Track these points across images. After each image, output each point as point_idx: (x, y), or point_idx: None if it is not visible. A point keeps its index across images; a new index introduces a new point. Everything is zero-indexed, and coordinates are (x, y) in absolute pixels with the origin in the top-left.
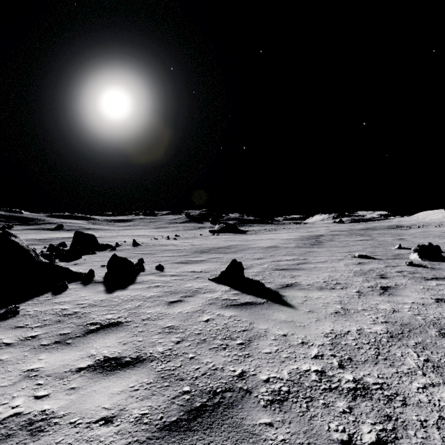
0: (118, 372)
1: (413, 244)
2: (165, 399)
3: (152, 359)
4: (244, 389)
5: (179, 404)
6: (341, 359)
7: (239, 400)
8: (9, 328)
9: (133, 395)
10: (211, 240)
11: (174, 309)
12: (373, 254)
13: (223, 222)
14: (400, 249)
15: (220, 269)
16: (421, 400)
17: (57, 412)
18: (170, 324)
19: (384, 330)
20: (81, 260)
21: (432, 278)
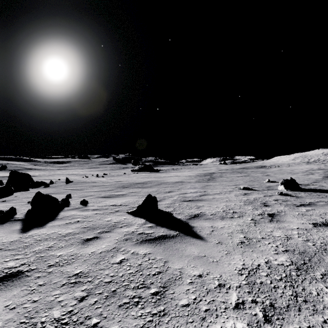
0: None
1: (276, 178)
2: None
3: None
4: None
5: None
6: (263, 307)
7: None
8: None
9: None
10: (132, 177)
11: (88, 248)
12: (252, 187)
13: (142, 163)
14: (269, 182)
15: (138, 202)
16: None
17: None
18: (78, 270)
19: (288, 261)
20: (10, 197)
21: (300, 205)
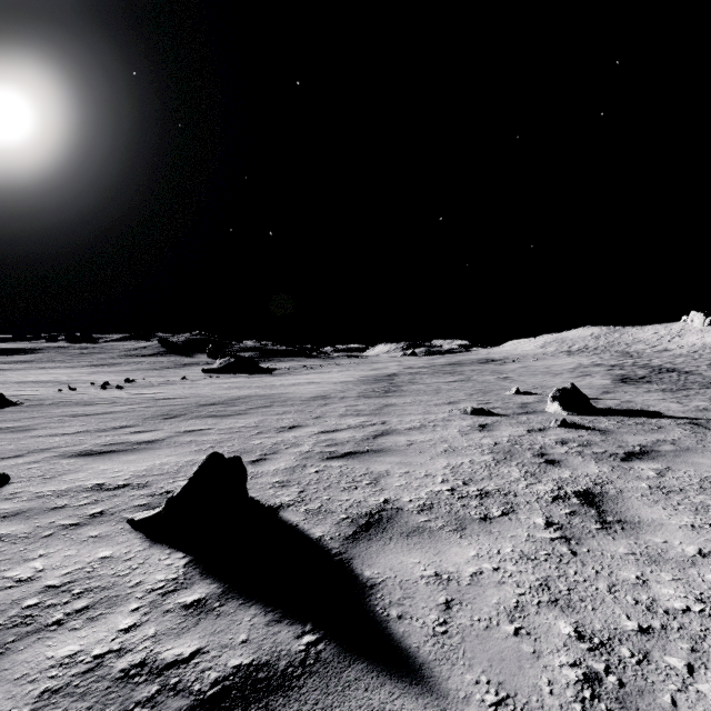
0: None
1: (528, 386)
2: None
3: None
4: None
5: None
6: None
7: None
8: None
9: None
10: (199, 389)
11: None
12: (489, 406)
13: (231, 353)
14: (518, 394)
15: (190, 468)
16: None
17: None
18: None
19: None
20: None
21: (628, 455)
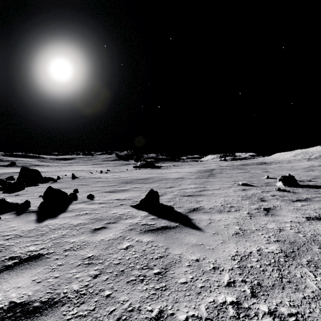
0: None
1: (275, 175)
2: None
3: (64, 302)
4: None
5: None
6: (251, 286)
7: None
8: None
9: None
10: (134, 174)
11: (97, 236)
12: (251, 183)
13: (143, 160)
14: (268, 178)
15: (140, 196)
16: None
17: None
18: (90, 254)
19: (278, 249)
20: (23, 191)
21: (297, 200)
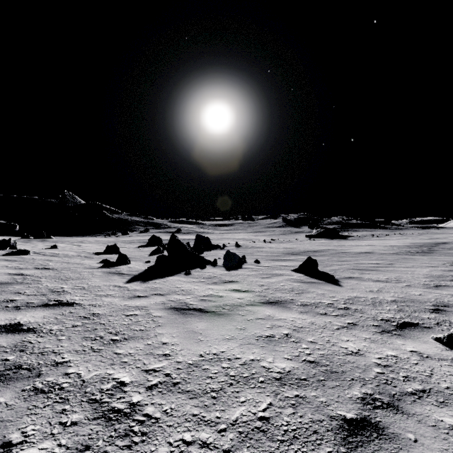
0: (240, 292)
1: None
2: (259, 299)
3: (254, 292)
4: (291, 302)
5: (264, 300)
6: (346, 302)
7: (287, 303)
8: (192, 278)
9: (247, 297)
10: (304, 245)
11: (265, 280)
12: None
13: (321, 226)
14: None
15: None
16: (371, 314)
17: (224, 295)
18: (262, 284)
19: (392, 299)
20: (204, 254)
21: None
